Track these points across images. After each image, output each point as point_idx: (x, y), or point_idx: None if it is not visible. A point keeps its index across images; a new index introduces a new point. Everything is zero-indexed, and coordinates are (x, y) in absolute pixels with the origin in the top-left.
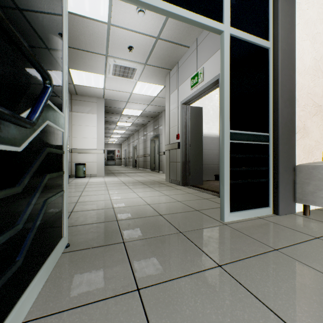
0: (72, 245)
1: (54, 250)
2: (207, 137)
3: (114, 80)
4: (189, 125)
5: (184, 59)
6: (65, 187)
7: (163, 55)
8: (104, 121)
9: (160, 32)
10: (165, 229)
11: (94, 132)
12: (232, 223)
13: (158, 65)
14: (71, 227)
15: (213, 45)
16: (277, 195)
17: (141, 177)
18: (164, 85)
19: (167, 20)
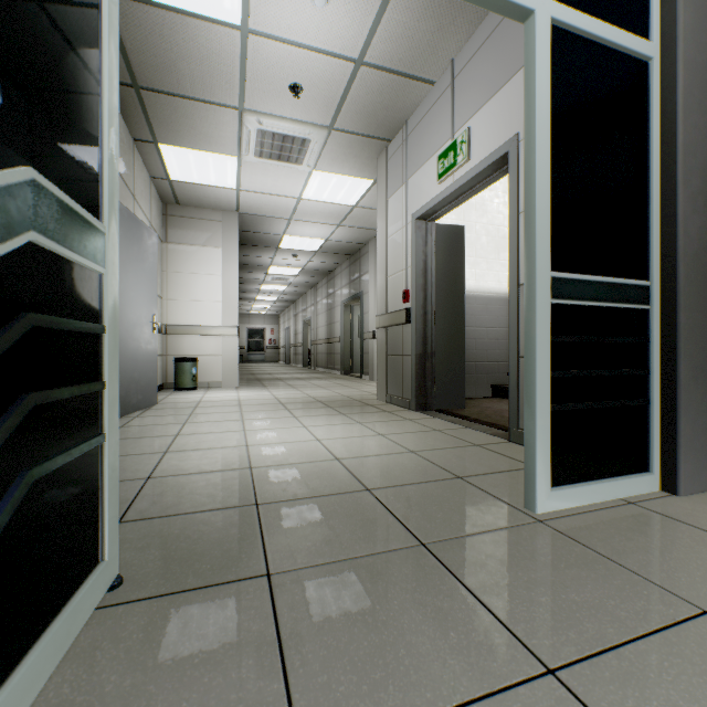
0: (129, 580)
1: (64, 608)
2: (473, 297)
3: (259, 169)
4: (432, 268)
5: (421, 112)
6: (107, 425)
7: (373, 106)
8: (241, 264)
9: (366, 47)
10: (380, 535)
11: (216, 288)
12: (559, 519)
13: (360, 131)
14: (138, 522)
15: (495, 70)
16: (672, 442)
17: (321, 389)
18: (373, 177)
19: (382, 15)
